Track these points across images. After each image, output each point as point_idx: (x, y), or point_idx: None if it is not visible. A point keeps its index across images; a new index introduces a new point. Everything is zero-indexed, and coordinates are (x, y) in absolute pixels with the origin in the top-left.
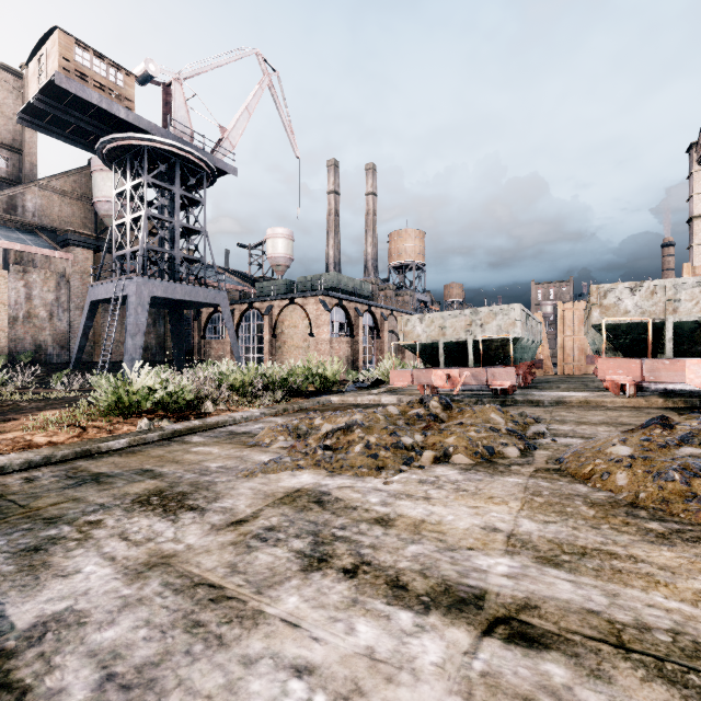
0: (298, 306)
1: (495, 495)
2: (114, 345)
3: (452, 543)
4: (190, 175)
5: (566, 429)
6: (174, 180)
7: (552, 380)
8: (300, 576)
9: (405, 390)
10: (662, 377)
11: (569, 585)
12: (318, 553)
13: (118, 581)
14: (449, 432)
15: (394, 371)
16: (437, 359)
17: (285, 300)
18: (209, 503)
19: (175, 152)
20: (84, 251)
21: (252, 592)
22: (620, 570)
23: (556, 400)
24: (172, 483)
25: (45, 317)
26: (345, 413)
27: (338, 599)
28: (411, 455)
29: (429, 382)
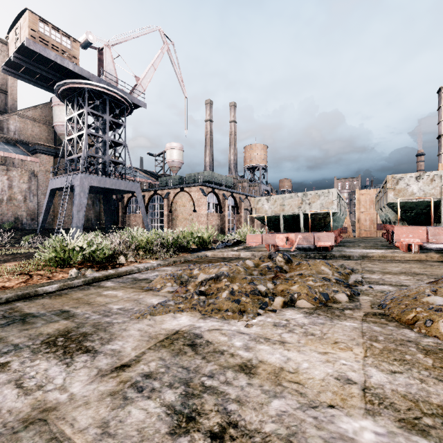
0: (186, 192)
1: (339, 340)
2: (67, 218)
3: (313, 398)
4: (115, 108)
5: (376, 278)
6: (105, 110)
7: (353, 241)
8: (167, 442)
9: (256, 247)
10: (441, 239)
11: None
12: (187, 409)
13: None
14: (293, 281)
15: (249, 235)
16: (278, 227)
17: (177, 189)
18: (103, 345)
19: (106, 92)
20: (47, 157)
21: None
22: None
23: (362, 255)
24: (79, 324)
25: (21, 199)
26: (215, 266)
27: None
28: (265, 300)
29: (274, 243)
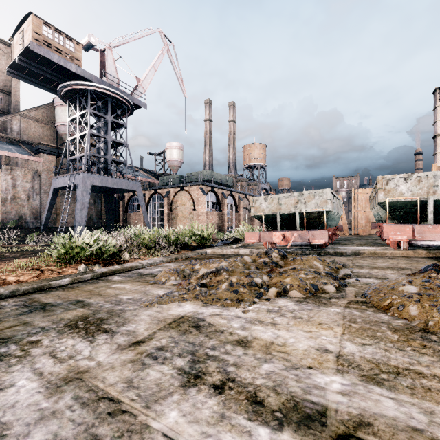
0: (186, 191)
1: (323, 322)
2: (69, 216)
3: (296, 362)
4: (117, 108)
5: (364, 272)
6: (107, 111)
7: (349, 239)
8: (180, 391)
9: (254, 245)
10: (427, 237)
11: (392, 402)
12: (194, 370)
13: (41, 394)
14: (286, 274)
15: (248, 233)
16: (275, 225)
17: (177, 188)
18: (119, 327)
19: (108, 93)
20: (50, 156)
21: (142, 406)
22: (429, 388)
23: (355, 252)
24: (95, 311)
25: (25, 198)
26: (215, 261)
27: (209, 414)
28: (261, 291)
29: (271, 240)
